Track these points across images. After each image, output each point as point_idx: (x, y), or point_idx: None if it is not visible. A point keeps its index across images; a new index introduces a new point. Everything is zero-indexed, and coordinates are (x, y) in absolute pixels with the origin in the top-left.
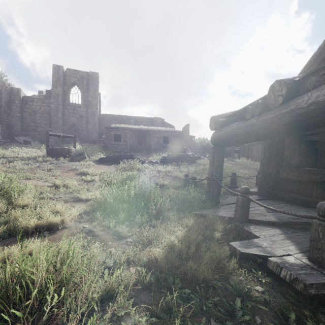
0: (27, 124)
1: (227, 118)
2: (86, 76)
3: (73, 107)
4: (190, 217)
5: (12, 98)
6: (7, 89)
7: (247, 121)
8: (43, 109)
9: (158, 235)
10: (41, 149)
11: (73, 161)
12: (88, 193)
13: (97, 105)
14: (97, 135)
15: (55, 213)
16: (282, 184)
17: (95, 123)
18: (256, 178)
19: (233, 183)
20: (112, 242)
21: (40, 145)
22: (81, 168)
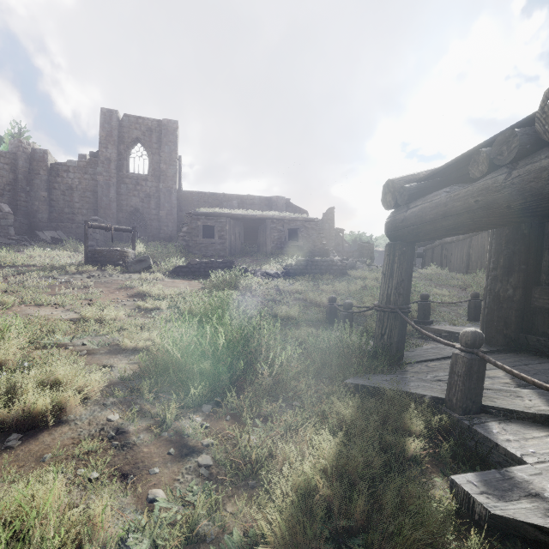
0: (59, 210)
1: (421, 182)
2: (157, 128)
3: (135, 181)
4: (345, 392)
5: (34, 167)
6: (26, 151)
7: (471, 183)
8: (86, 185)
9: (272, 451)
10: (80, 251)
11: (130, 273)
12: (139, 335)
13: (175, 176)
14: (175, 227)
15: (45, 388)
16: (538, 321)
17: (172, 207)
18: (469, 305)
19: (423, 315)
20: (162, 468)
21: (78, 245)
22: (140, 285)
